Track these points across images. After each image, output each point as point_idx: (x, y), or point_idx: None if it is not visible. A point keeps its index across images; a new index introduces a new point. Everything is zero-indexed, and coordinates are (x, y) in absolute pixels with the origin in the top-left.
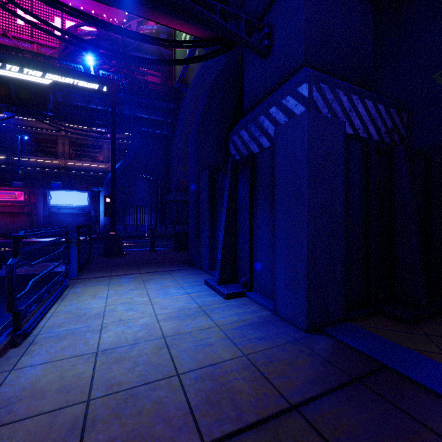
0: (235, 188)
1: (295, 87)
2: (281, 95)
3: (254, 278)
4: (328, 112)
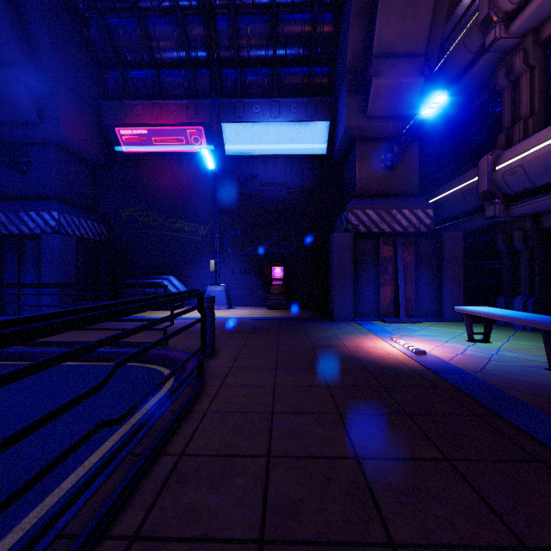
0: (2, 256)
1: (50, 210)
2: (40, 209)
3: (22, 309)
4: (68, 227)
